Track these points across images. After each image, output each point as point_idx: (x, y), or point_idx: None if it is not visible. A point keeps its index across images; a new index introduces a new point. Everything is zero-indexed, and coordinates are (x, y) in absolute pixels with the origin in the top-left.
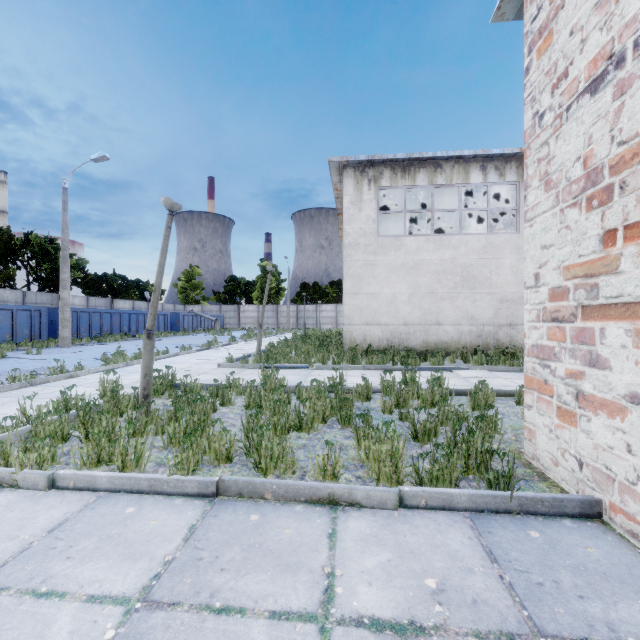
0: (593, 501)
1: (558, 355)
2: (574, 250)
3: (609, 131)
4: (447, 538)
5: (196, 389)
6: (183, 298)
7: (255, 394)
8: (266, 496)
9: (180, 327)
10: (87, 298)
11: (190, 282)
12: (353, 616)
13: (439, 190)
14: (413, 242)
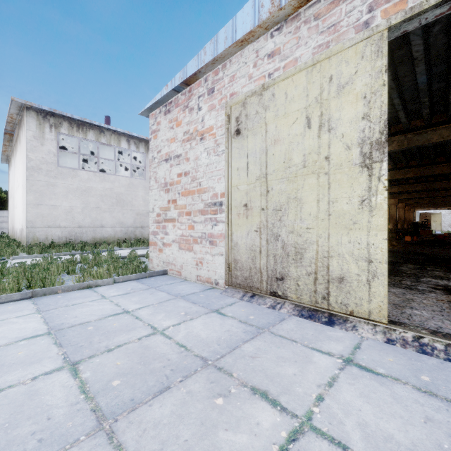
0: (166, 270)
1: (159, 233)
2: (162, 203)
3: (169, 174)
4: (131, 284)
5: None
6: None
7: None
8: (59, 292)
9: None
10: None
11: None
12: (112, 296)
13: None
14: (85, 174)
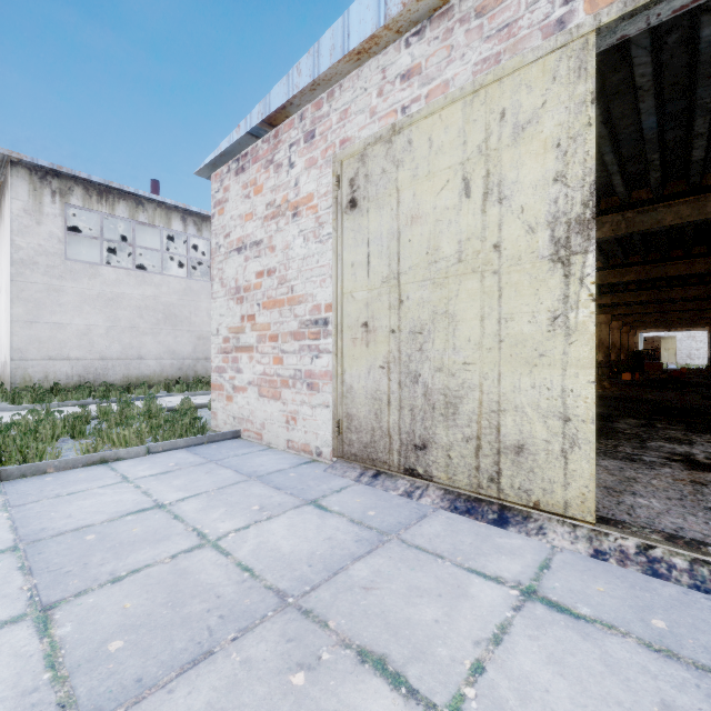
0: (238, 431)
1: (227, 370)
2: (232, 320)
3: (243, 274)
4: (176, 455)
5: None
6: None
7: None
8: (49, 471)
9: None
10: None
11: None
12: (141, 477)
13: None
14: (112, 273)
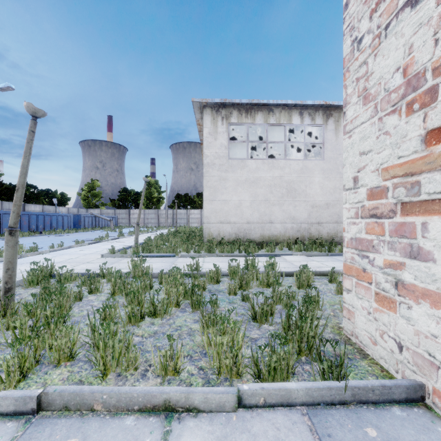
0: (417, 386)
1: (377, 247)
2: (393, 152)
3: (433, 35)
4: None
5: (71, 278)
6: (85, 204)
7: (120, 282)
8: (95, 407)
9: (81, 225)
10: (1, 202)
11: (91, 192)
12: None
13: (271, 129)
14: (253, 164)
